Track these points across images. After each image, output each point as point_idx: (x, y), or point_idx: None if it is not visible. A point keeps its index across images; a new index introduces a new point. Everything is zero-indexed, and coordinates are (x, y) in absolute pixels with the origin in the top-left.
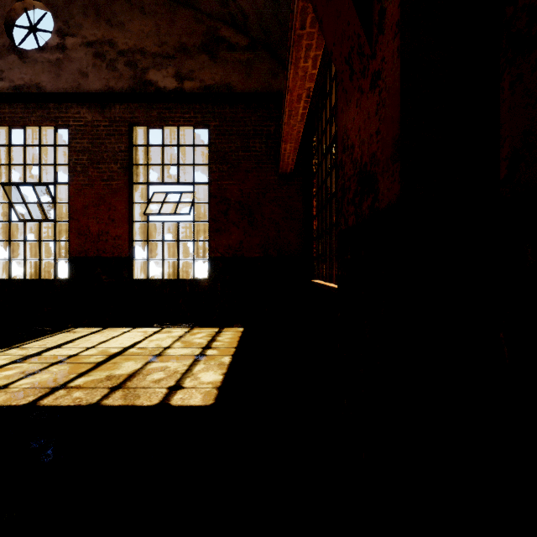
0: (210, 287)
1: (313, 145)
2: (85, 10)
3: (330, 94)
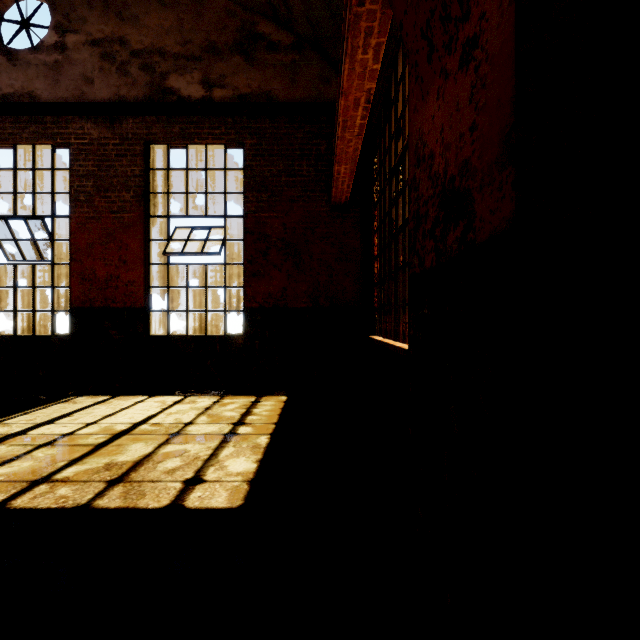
0: (245, 345)
1: (374, 168)
2: (89, 0)
3: (395, 101)
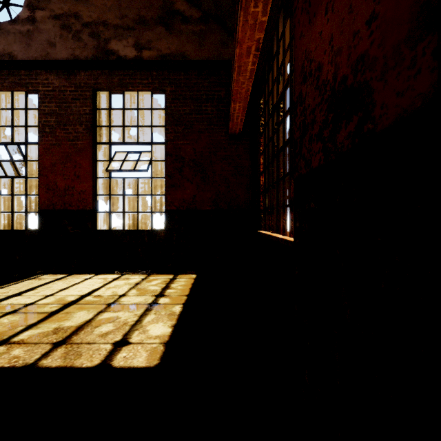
0: (166, 237)
1: (260, 107)
2: None
3: (277, 54)
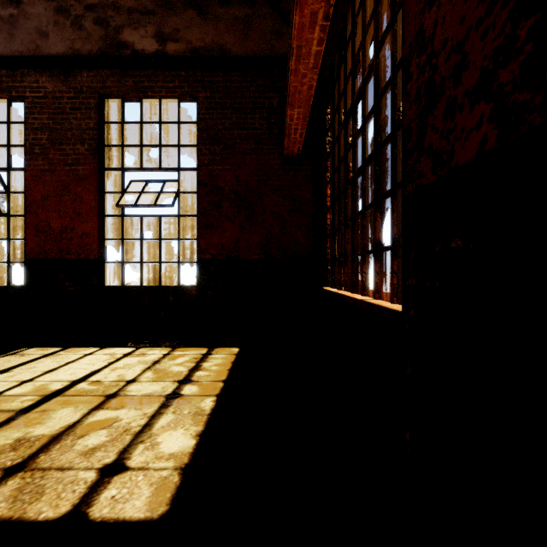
0: (198, 296)
1: (326, 118)
2: None
3: (353, 35)
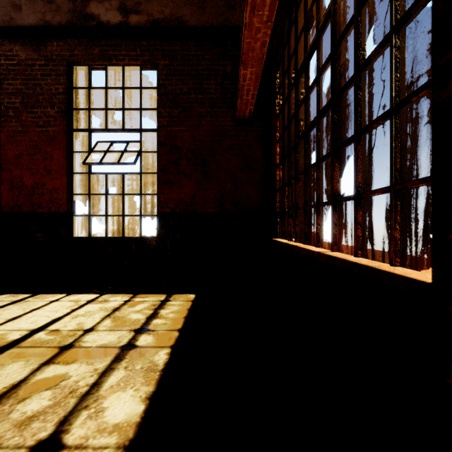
0: (158, 246)
1: (276, 82)
2: None
3: None
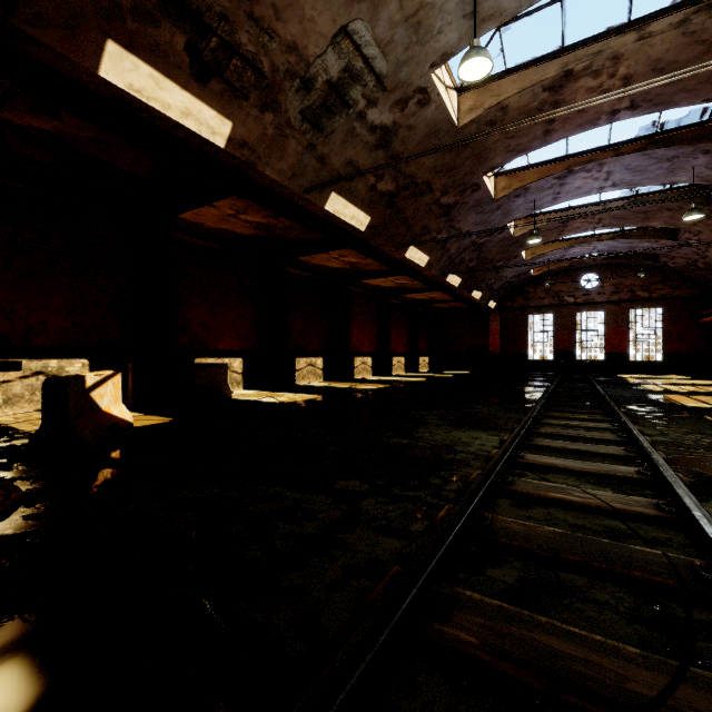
0: (663, 363)
1: None
2: (611, 274)
3: None
